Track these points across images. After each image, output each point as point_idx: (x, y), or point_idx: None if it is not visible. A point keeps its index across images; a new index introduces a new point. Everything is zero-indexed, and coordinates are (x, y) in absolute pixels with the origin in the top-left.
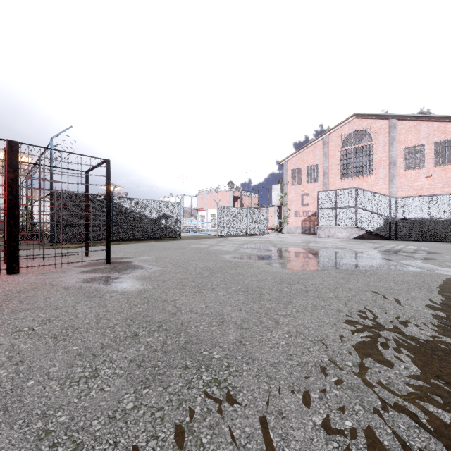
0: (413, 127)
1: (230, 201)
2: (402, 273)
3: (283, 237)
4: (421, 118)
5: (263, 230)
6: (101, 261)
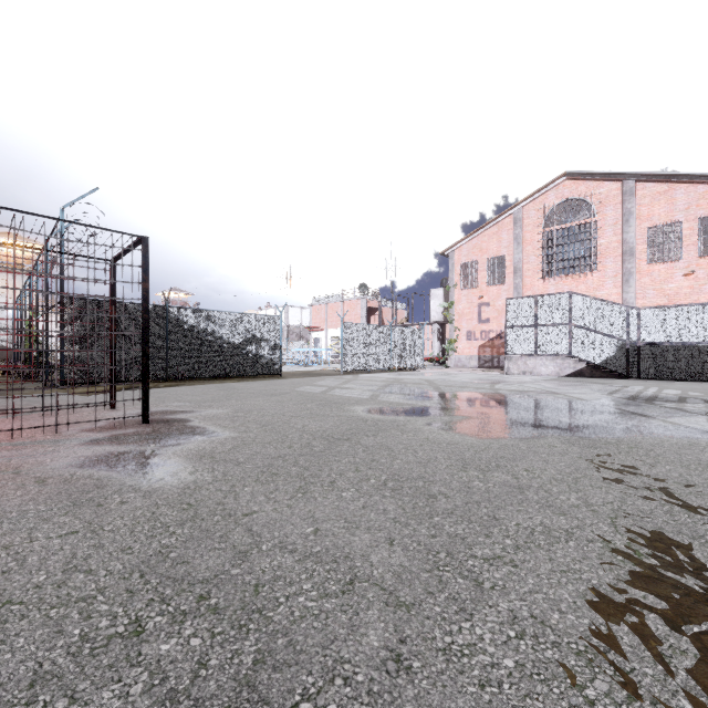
0: (662, 193)
1: (363, 316)
2: (688, 445)
3: (450, 374)
4: (677, 177)
5: (416, 362)
6: (134, 418)
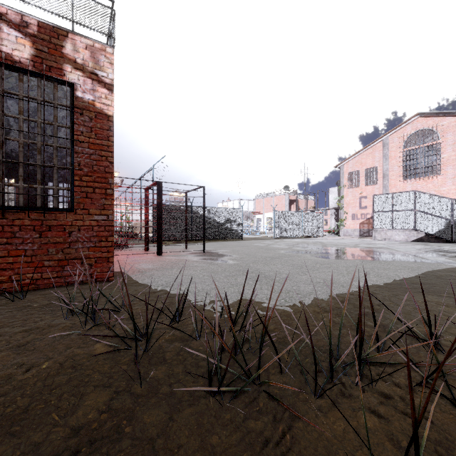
0: None
1: (286, 205)
2: (411, 263)
3: (337, 239)
4: None
5: (318, 233)
6: (198, 251)
